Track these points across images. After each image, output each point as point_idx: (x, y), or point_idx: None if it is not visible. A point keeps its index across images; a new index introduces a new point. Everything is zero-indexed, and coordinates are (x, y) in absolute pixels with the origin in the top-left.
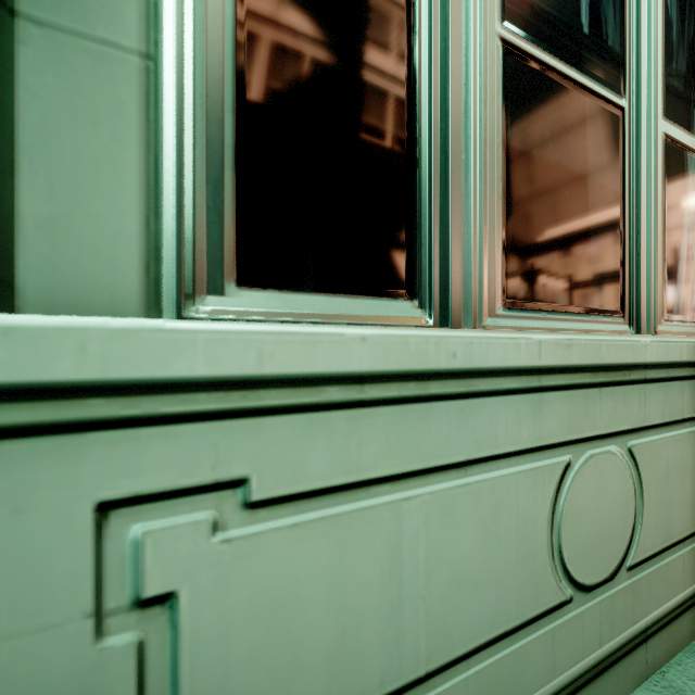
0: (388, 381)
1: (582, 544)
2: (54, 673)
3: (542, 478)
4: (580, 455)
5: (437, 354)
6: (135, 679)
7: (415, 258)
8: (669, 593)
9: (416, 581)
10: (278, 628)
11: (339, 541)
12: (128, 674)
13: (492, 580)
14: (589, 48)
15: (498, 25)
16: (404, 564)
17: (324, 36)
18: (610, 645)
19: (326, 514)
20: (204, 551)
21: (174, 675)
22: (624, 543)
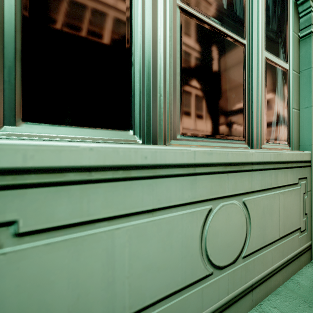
0: (106, 170)
1: (218, 247)
2: None
3: (196, 216)
4: (217, 205)
5: (135, 157)
6: None
7: (131, 110)
8: (264, 268)
9: (123, 269)
10: (37, 297)
11: (76, 251)
12: None
13: (168, 266)
14: (226, 15)
15: (178, 0)
16: (116, 261)
17: None
18: (233, 294)
19: (67, 237)
20: None
21: None
22: (241, 246)
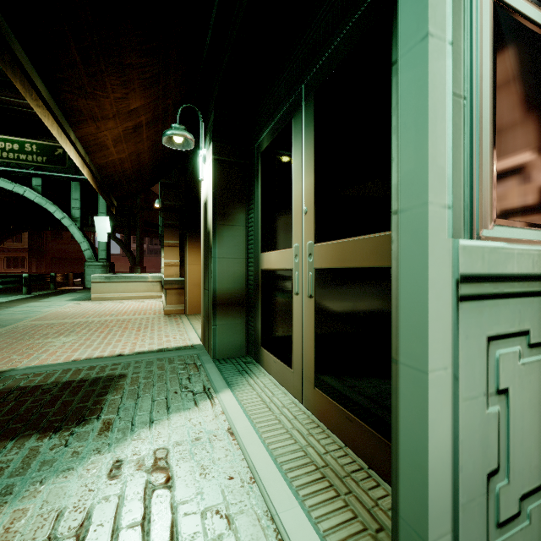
0: None
1: None
2: (475, 421)
3: None
4: None
5: None
6: (496, 431)
7: None
8: None
9: None
10: (538, 416)
11: None
12: (495, 428)
13: None
14: None
15: None
16: None
17: (523, 74)
18: None
19: None
20: (516, 368)
21: (507, 433)
22: None
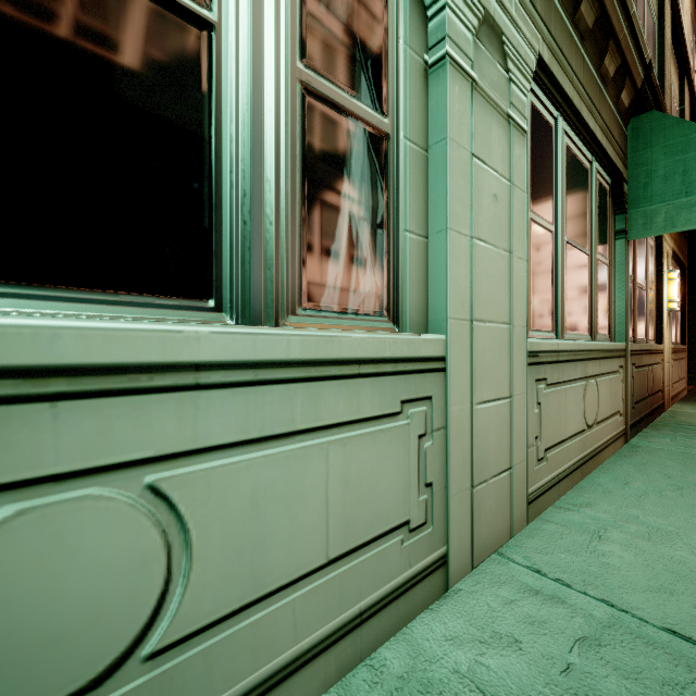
0: None
1: None
2: None
3: None
4: None
5: None
6: None
7: None
8: (260, 659)
9: None
10: None
11: None
12: None
13: None
14: None
15: None
16: None
17: None
18: None
19: None
20: None
21: None
22: (137, 623)
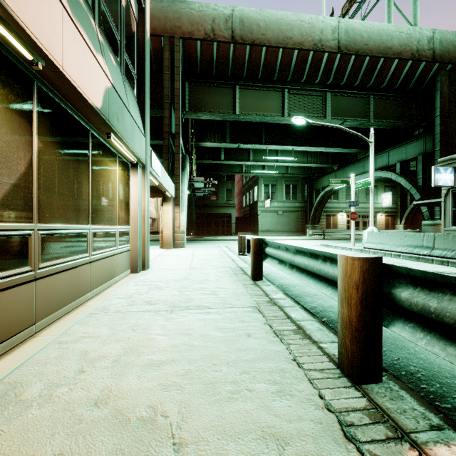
0: None
1: None
2: None
3: None
4: None
5: None
6: None
7: None
8: None
9: None
10: None
11: None
12: None
13: None
14: None
15: None
16: None
17: None
18: None
19: None
20: None
21: None
22: None
